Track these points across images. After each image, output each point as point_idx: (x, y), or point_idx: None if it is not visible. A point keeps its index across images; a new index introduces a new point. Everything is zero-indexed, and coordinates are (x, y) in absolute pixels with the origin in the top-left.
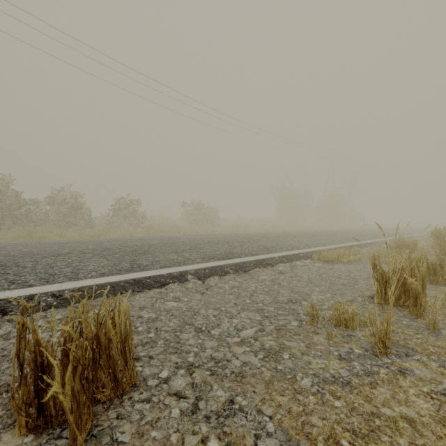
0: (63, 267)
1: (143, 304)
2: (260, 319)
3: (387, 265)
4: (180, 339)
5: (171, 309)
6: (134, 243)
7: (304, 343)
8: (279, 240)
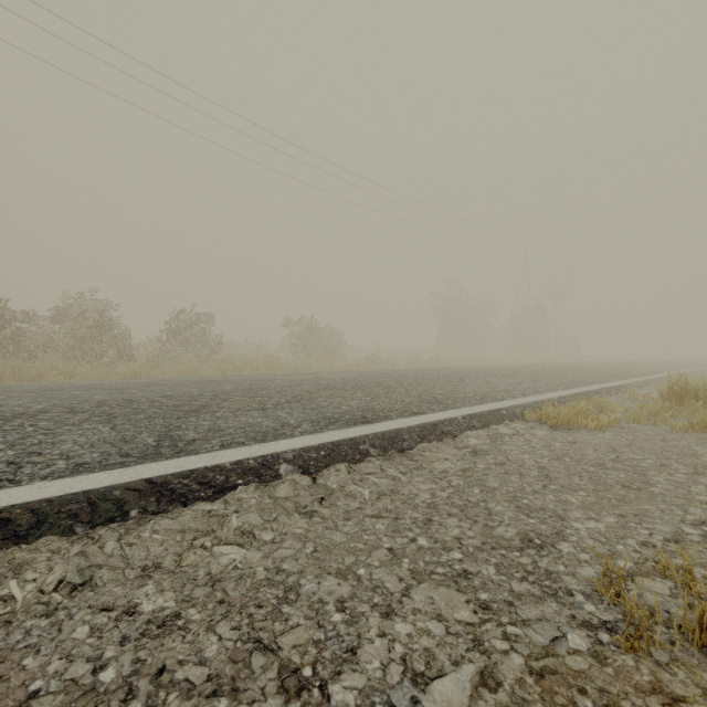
0: None
1: (154, 557)
2: (471, 620)
3: None
4: None
5: (224, 573)
6: (187, 389)
7: None
8: (454, 382)
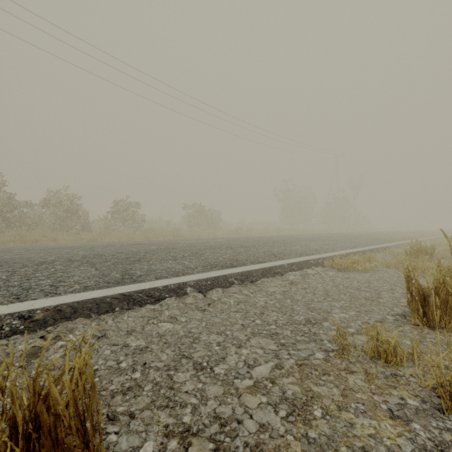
0: (42, 279)
1: (131, 327)
2: (275, 349)
3: (425, 279)
4: (174, 381)
5: (165, 333)
6: (130, 249)
7: (337, 388)
8: (286, 244)
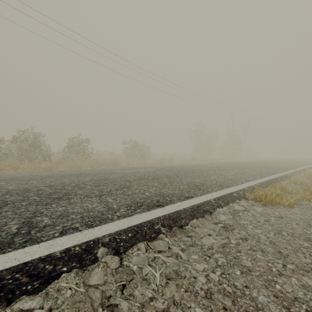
0: None
1: None
2: None
3: None
4: None
5: None
6: (64, 180)
7: None
8: (204, 174)
